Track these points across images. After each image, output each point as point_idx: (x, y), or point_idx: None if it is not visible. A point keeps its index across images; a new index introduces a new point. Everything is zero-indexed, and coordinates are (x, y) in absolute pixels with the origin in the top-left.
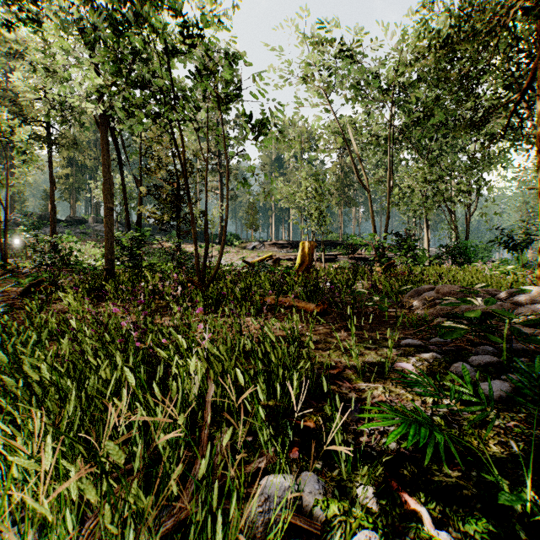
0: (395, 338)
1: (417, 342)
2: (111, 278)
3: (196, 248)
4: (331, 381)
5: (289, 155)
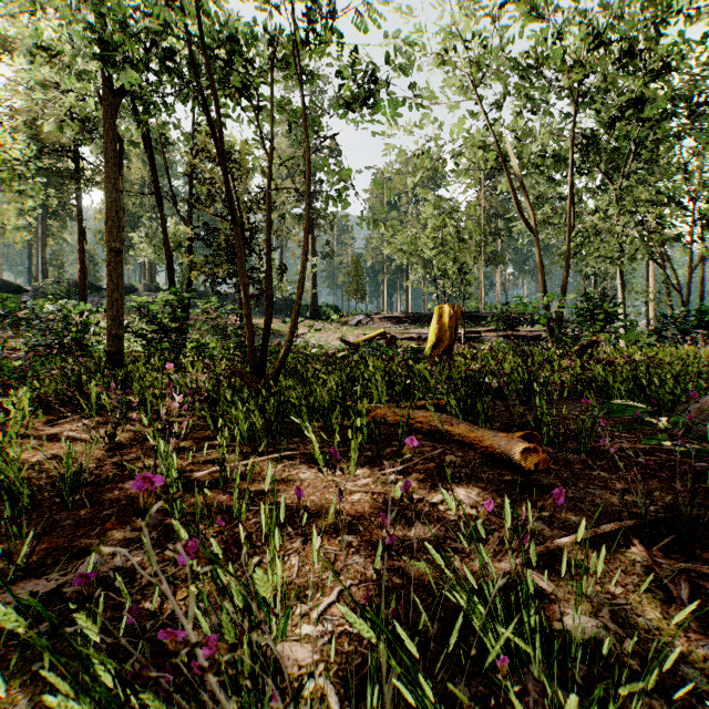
0: None
1: None
2: (117, 366)
3: (247, 312)
4: None
5: (411, 183)
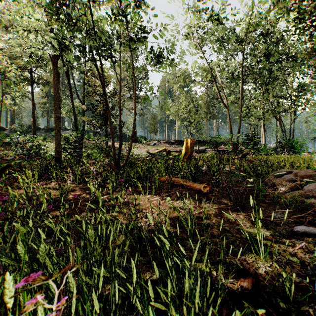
0: (284, 222)
1: (314, 230)
2: (59, 163)
3: (113, 142)
4: (252, 312)
5: (176, 86)
